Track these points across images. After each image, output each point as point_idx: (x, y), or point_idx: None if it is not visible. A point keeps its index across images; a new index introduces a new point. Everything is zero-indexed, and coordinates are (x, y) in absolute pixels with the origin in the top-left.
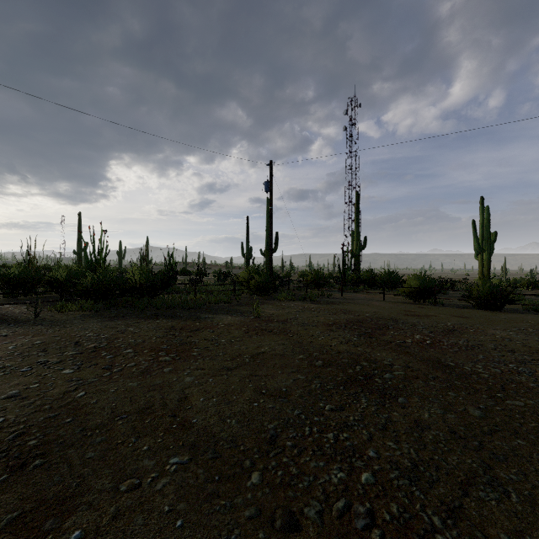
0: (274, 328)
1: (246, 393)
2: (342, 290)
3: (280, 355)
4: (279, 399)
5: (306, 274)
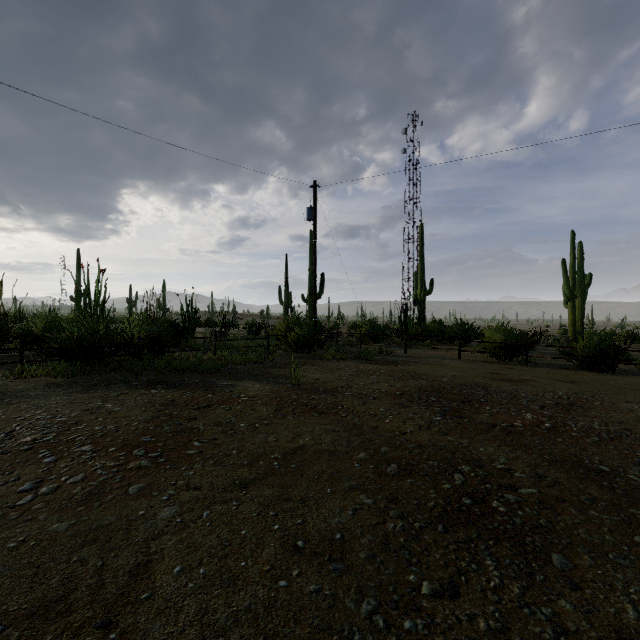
0: (320, 403)
1: (266, 551)
2: (405, 346)
3: (329, 453)
4: (329, 565)
5: (359, 325)
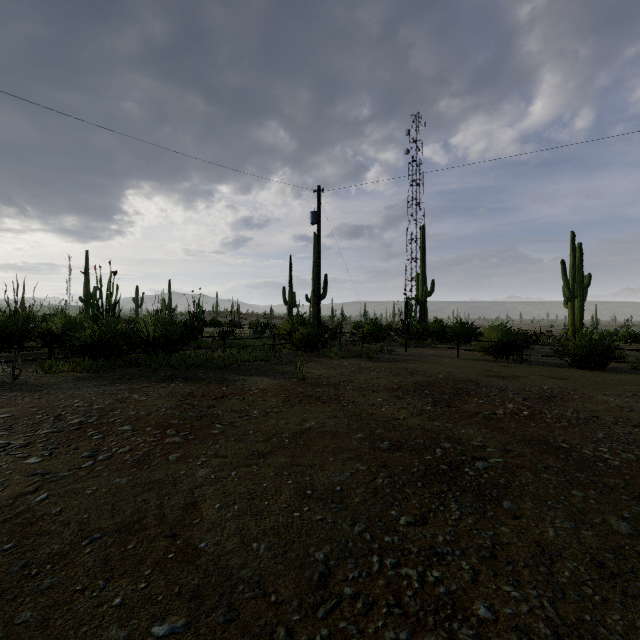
0: (324, 395)
1: (283, 496)
2: (406, 345)
3: (332, 433)
4: (331, 505)
5: (362, 325)
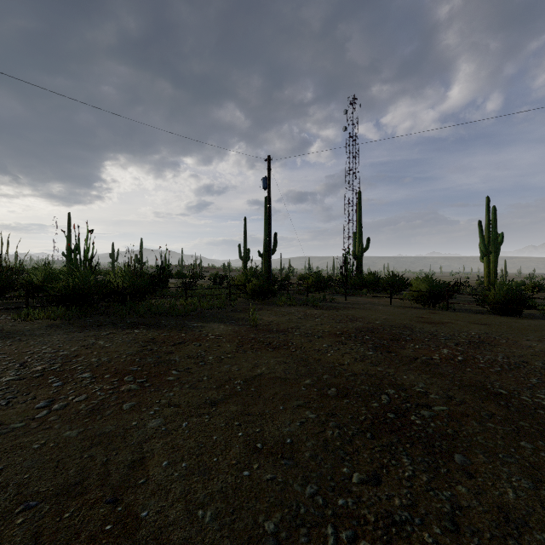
0: (274, 340)
1: (232, 451)
2: (345, 294)
3: (282, 380)
4: (281, 461)
5: (307, 276)
